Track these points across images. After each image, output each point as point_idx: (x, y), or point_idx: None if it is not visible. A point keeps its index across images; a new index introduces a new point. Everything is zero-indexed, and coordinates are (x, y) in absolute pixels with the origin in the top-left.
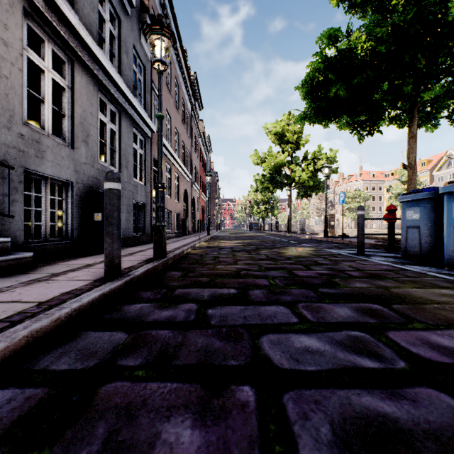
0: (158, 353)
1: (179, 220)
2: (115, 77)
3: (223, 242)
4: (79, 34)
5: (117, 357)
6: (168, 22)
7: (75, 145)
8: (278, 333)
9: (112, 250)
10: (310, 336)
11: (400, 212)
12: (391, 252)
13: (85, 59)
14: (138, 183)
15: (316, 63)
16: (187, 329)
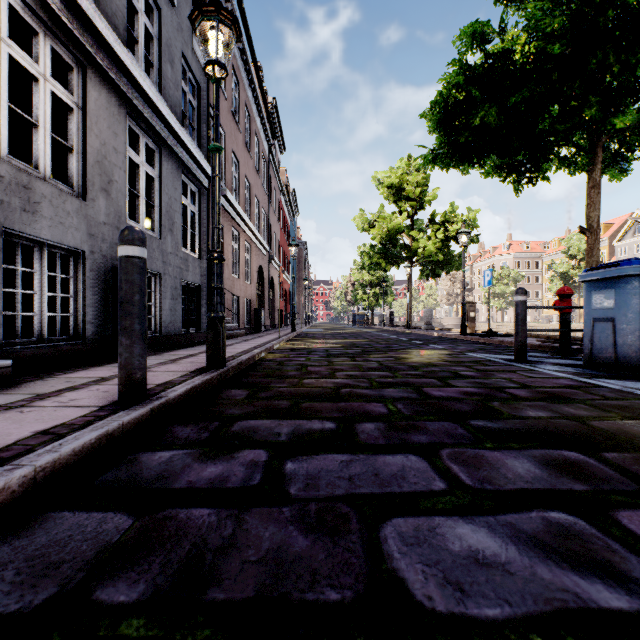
0: (181, 568)
1: (251, 310)
2: (153, 96)
3: (315, 343)
4: (93, 25)
5: (97, 578)
6: None
7: (89, 195)
8: (413, 516)
9: (130, 357)
10: (474, 523)
11: None
12: (565, 357)
13: (105, 66)
14: (189, 255)
15: (452, 75)
16: (245, 506)
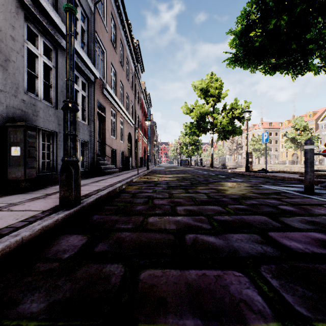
0: None
1: (124, 157)
2: (46, 6)
3: (159, 177)
4: None
5: None
6: None
7: None
8: None
9: None
10: None
11: (292, 152)
12: None
13: None
14: (80, 122)
15: None
16: None
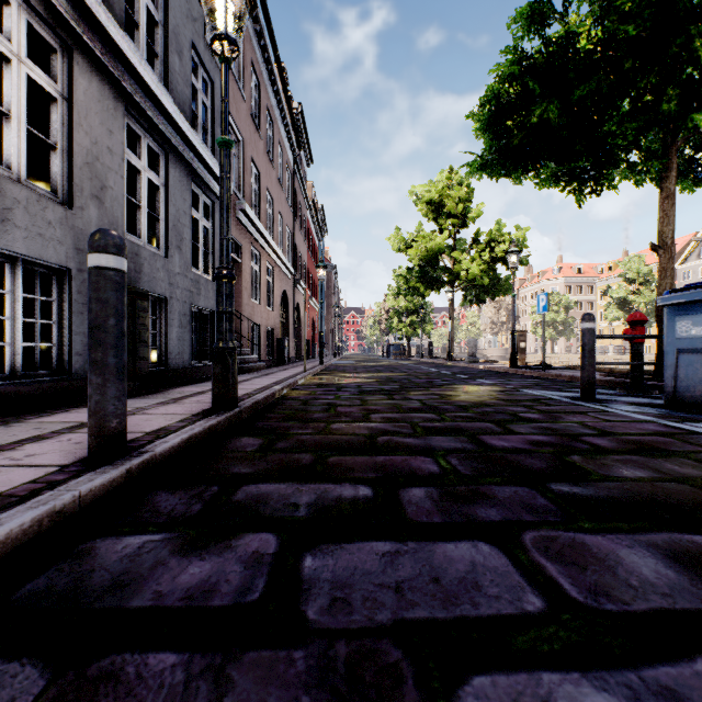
0: None
1: (274, 339)
2: (156, 89)
3: (345, 377)
4: None
5: None
6: (254, 14)
7: (76, 202)
8: (506, 672)
9: (103, 401)
10: (609, 689)
11: (622, 328)
12: (638, 394)
13: (96, 50)
14: (201, 277)
15: (506, 65)
16: (234, 648)
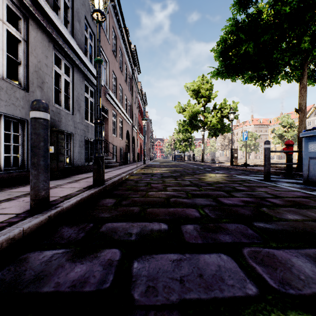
0: None
1: (123, 153)
2: (68, 37)
3: (155, 170)
4: None
5: None
6: (114, 4)
7: (30, 89)
8: None
9: (37, 182)
10: None
11: (280, 147)
12: (290, 178)
13: (39, 18)
14: (89, 124)
15: (229, 26)
16: None
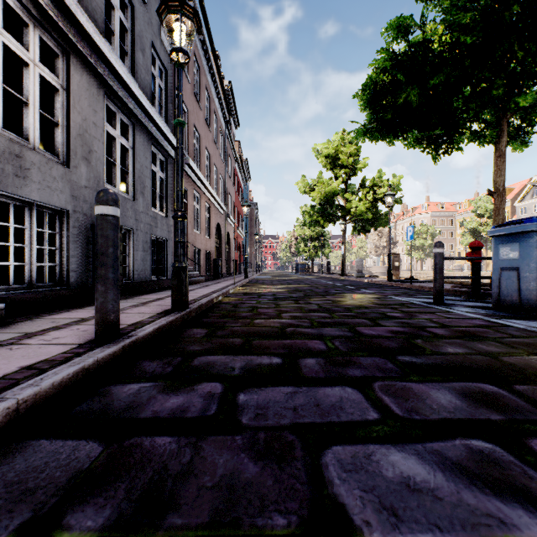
0: (144, 493)
1: (211, 260)
2: (127, 79)
3: (264, 288)
4: (76, 18)
5: (68, 503)
6: None
7: (72, 162)
8: (351, 444)
9: (105, 302)
10: (405, 451)
11: None
12: (476, 300)
13: (86, 53)
14: (158, 214)
15: (380, 61)
16: (202, 435)
